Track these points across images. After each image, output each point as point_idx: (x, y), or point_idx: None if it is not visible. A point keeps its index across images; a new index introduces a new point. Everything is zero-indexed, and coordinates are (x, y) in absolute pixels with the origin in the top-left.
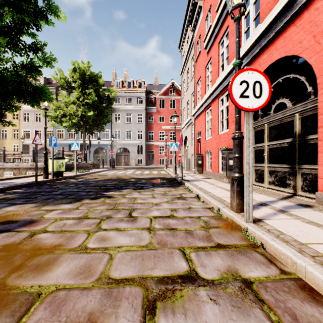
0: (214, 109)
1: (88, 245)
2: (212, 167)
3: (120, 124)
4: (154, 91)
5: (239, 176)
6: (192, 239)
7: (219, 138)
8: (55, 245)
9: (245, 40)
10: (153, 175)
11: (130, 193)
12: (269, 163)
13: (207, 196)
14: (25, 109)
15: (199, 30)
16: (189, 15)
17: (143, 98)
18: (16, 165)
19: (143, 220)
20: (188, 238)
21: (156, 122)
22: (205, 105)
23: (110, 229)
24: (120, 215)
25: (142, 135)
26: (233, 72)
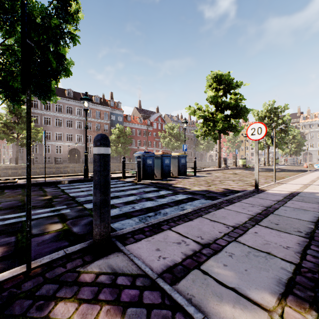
0: None
1: None
2: None
3: None
4: None
5: None
6: None
7: None
8: None
9: None
10: None
11: None
12: None
13: None
14: None
15: None
16: None
17: None
18: None
19: None
20: None
21: None
22: None
23: None
24: None
25: None
26: None
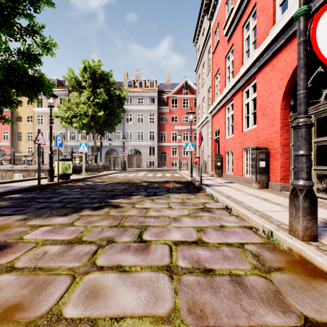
0: (237, 103)
1: (64, 310)
2: (234, 169)
3: (131, 125)
4: (166, 90)
5: (307, 185)
6: (249, 301)
7: (244, 135)
8: (9, 305)
9: (280, 15)
10: (166, 178)
11: (141, 201)
12: (318, 165)
13: (242, 209)
14: (39, 111)
15: (217, 17)
16: (205, 4)
17: (155, 97)
18: (25, 167)
19: (159, 248)
20: (241, 297)
21: (169, 123)
22: (225, 100)
23: (108, 267)
24: (127, 237)
25: (154, 136)
26: (264, 55)
